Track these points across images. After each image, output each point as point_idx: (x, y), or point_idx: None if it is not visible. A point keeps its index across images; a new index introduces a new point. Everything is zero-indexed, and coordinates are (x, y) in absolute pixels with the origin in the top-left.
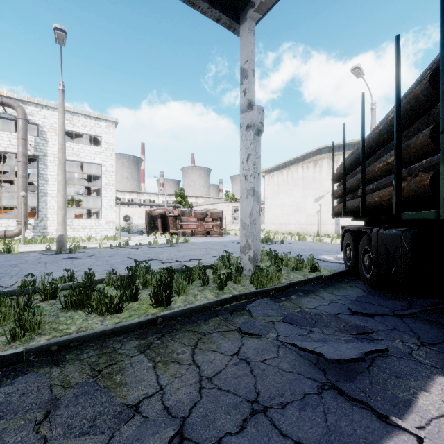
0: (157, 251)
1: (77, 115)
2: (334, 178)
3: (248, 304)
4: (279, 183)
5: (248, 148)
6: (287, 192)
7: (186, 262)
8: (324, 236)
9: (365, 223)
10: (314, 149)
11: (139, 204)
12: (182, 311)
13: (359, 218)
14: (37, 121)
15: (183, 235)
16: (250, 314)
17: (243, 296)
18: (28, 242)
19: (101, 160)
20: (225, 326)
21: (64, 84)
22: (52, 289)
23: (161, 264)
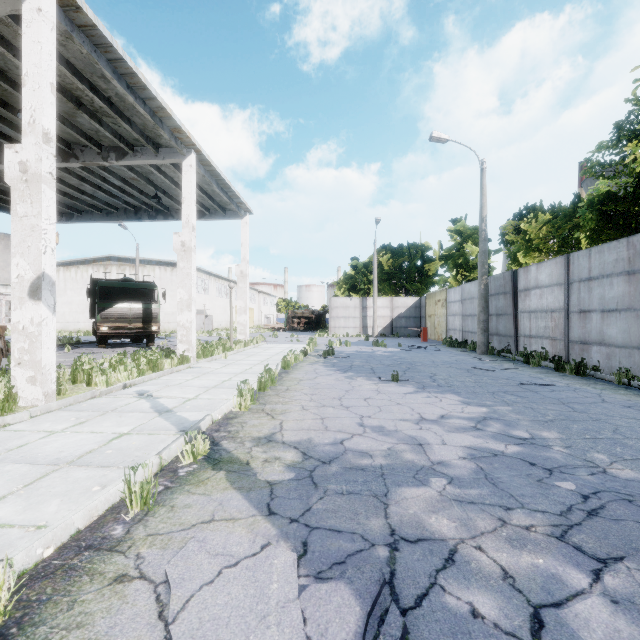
0: None
1: None
2: None
3: None
4: (67, 280)
5: None
6: (76, 290)
7: None
8: None
9: None
10: (104, 256)
11: None
12: None
13: None
14: None
15: None
16: None
17: None
18: None
19: None
20: None
21: None
22: None
23: None
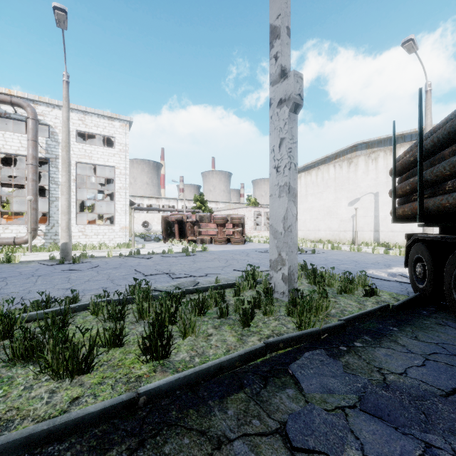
0: (170, 262)
1: (89, 115)
2: (396, 170)
3: (292, 363)
4: (308, 185)
5: (280, 131)
6: (316, 195)
7: (201, 277)
8: (361, 244)
9: (442, 229)
10: (349, 145)
11: (157, 209)
12: (183, 379)
13: (434, 223)
14: (49, 122)
15: (201, 242)
16: (297, 385)
17: (281, 343)
18: (35, 250)
19: (115, 162)
20: (256, 418)
21: (68, 75)
22: (7, 324)
23: (171, 280)
